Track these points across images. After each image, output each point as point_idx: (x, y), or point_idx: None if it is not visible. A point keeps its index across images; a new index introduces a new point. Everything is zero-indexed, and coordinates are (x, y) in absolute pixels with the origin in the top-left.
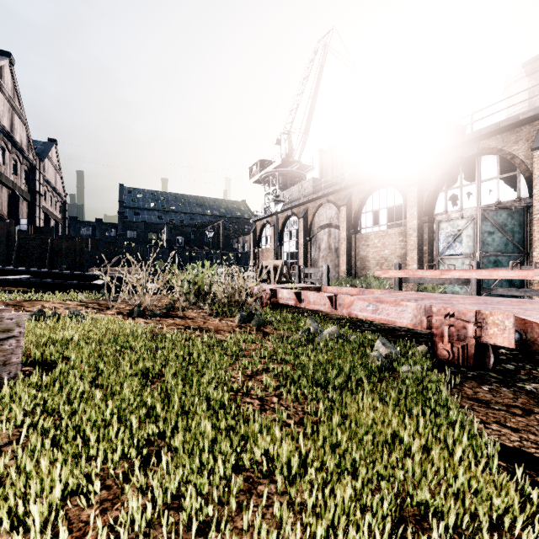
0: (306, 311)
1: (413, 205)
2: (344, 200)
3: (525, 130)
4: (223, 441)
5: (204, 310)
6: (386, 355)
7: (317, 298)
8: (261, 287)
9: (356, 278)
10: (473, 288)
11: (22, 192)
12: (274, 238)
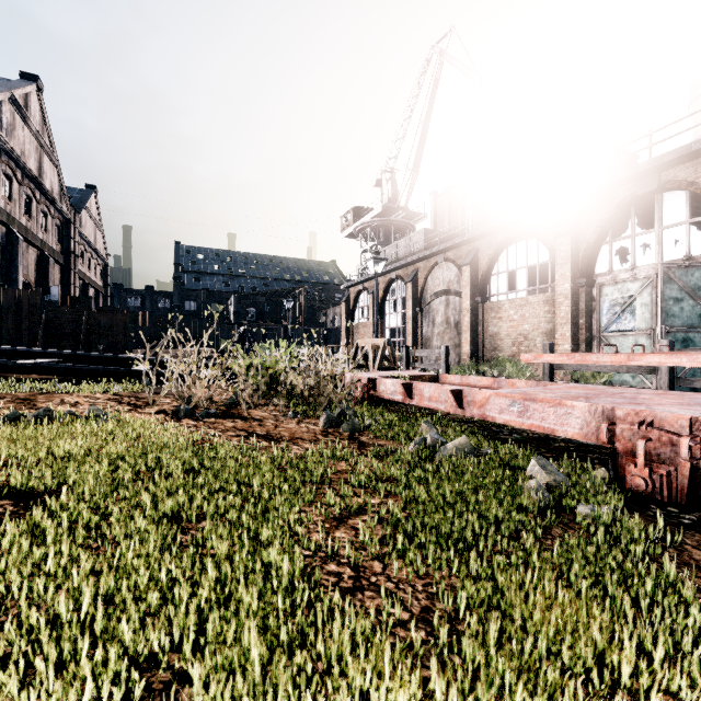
0: (419, 409)
1: (565, 263)
2: (468, 257)
3: None
4: (283, 681)
5: (277, 407)
6: (547, 485)
7: (434, 392)
8: (355, 377)
9: (484, 362)
10: (664, 379)
11: (53, 253)
12: (372, 310)
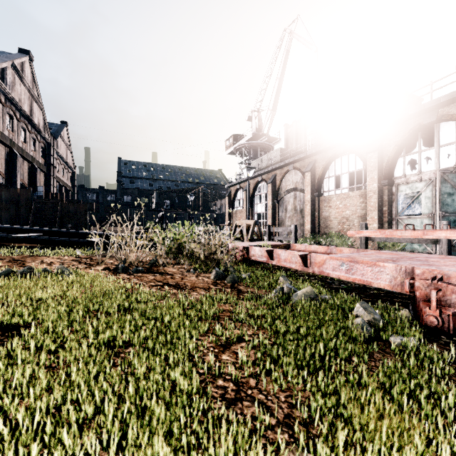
0: (277, 267)
1: (374, 170)
2: (309, 166)
3: None
4: None
5: (183, 265)
6: (368, 321)
7: (288, 256)
8: (235, 245)
9: (319, 236)
10: (444, 247)
11: (39, 165)
12: (246, 201)
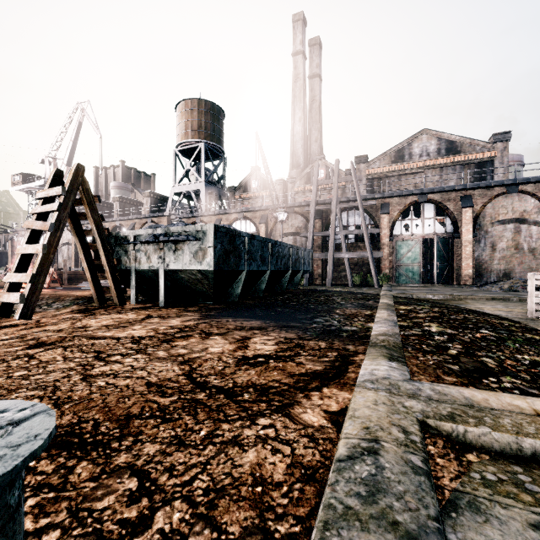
0: None
1: None
2: None
3: (129, 222)
4: None
5: None
6: None
7: None
8: None
9: None
10: None
11: None
12: None
